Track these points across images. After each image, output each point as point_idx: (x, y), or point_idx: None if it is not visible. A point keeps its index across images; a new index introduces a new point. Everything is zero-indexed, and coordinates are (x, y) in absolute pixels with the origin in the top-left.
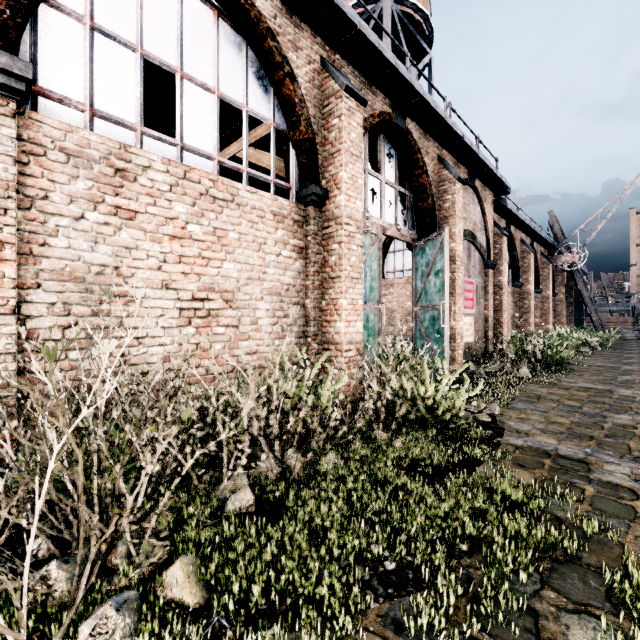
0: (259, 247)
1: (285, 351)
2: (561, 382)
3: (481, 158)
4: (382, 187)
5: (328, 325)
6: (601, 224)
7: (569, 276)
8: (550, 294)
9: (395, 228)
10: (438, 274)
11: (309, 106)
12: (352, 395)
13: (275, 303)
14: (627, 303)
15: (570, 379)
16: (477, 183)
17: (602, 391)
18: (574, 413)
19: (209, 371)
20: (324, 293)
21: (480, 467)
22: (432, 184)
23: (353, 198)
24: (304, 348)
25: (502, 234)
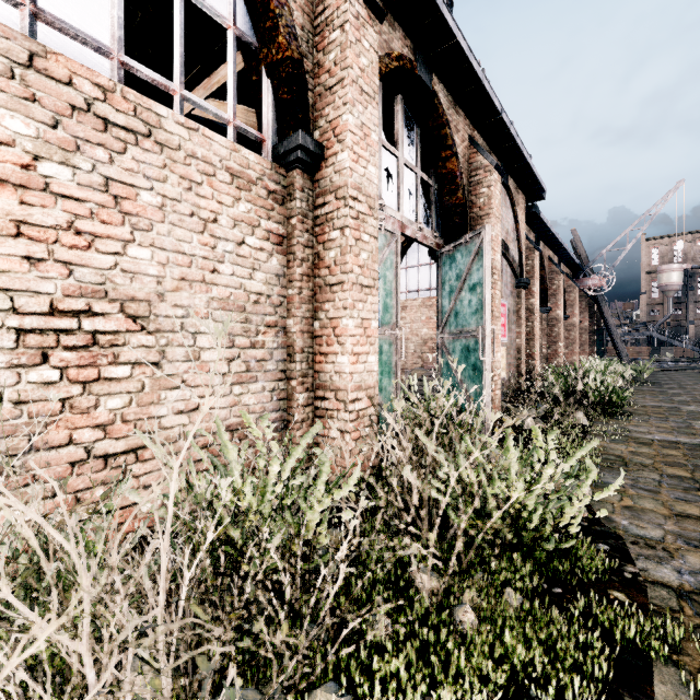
0: (203, 226)
1: (252, 403)
2: (632, 433)
3: (519, 147)
4: (400, 168)
5: (324, 360)
6: (630, 244)
7: (591, 302)
8: (577, 321)
9: (416, 227)
10: (475, 289)
11: (293, 7)
12: (362, 470)
13: (234, 324)
14: (643, 332)
15: (639, 427)
16: (510, 182)
17: (695, 447)
18: (697, 493)
19: (93, 451)
20: (318, 309)
21: (653, 678)
22: (463, 172)
23: (363, 160)
24: (265, 417)
25: (535, 248)
